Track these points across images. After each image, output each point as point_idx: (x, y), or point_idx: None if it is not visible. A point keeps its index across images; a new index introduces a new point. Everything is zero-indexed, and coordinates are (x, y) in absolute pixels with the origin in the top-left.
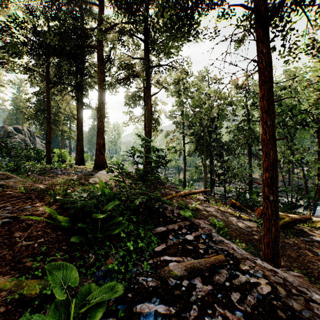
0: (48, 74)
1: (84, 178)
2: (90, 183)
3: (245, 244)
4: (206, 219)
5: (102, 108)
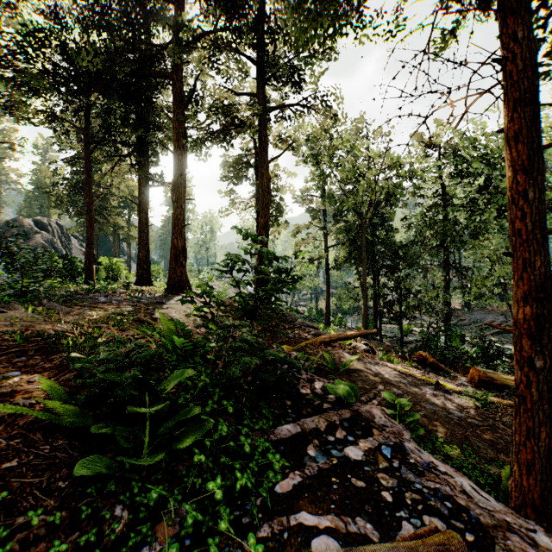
0: (88, 125)
1: (145, 309)
2: (156, 320)
3: (457, 446)
4: (374, 391)
5: (181, 183)
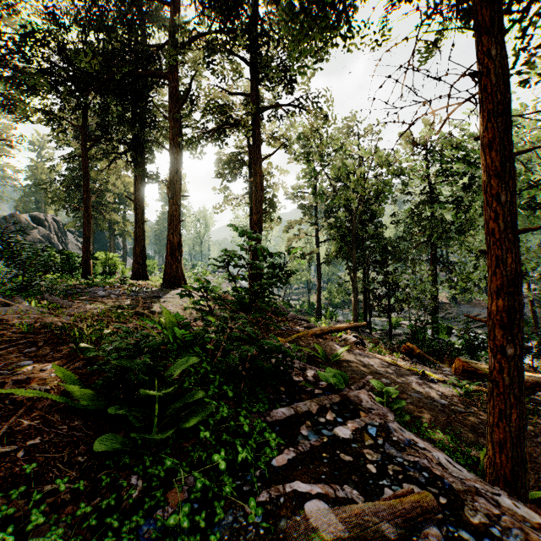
0: (86, 123)
1: (143, 303)
2: (154, 313)
3: (440, 431)
4: (363, 380)
5: (176, 181)
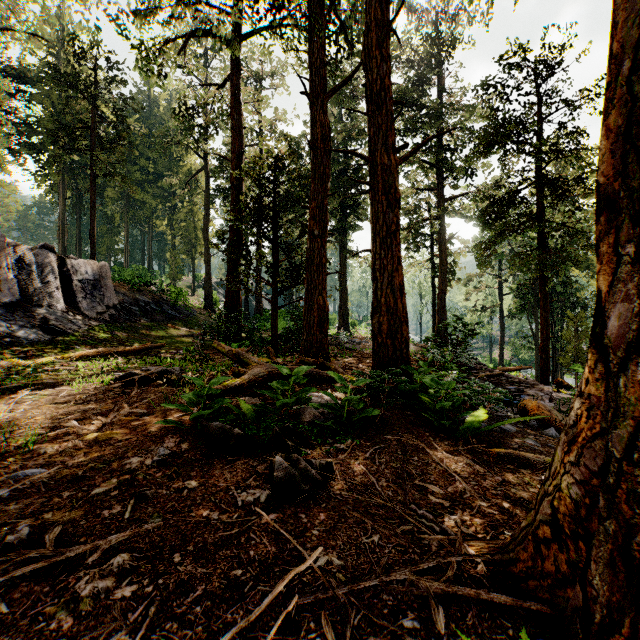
0: None
1: None
2: None
3: None
4: None
5: None
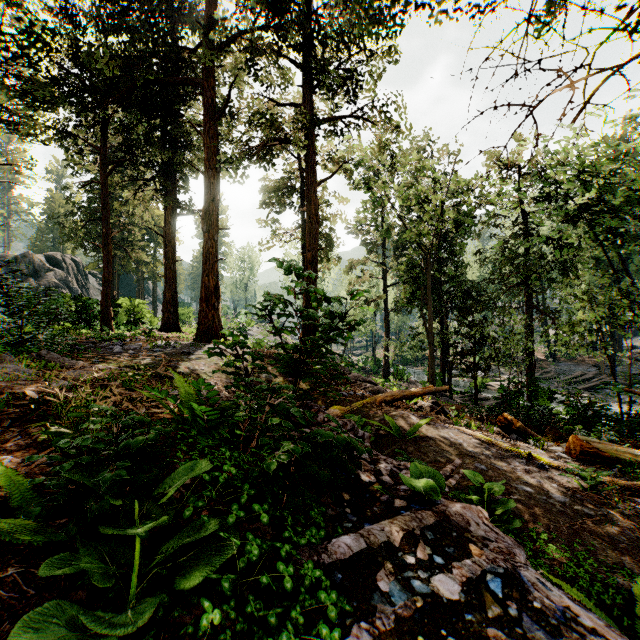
0: (105, 143)
1: (168, 361)
2: (181, 374)
3: (565, 545)
4: (451, 466)
5: (213, 210)
